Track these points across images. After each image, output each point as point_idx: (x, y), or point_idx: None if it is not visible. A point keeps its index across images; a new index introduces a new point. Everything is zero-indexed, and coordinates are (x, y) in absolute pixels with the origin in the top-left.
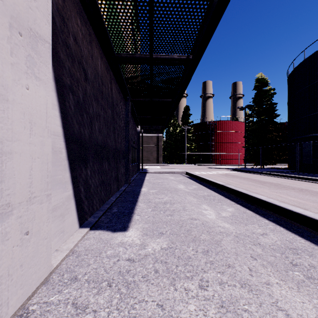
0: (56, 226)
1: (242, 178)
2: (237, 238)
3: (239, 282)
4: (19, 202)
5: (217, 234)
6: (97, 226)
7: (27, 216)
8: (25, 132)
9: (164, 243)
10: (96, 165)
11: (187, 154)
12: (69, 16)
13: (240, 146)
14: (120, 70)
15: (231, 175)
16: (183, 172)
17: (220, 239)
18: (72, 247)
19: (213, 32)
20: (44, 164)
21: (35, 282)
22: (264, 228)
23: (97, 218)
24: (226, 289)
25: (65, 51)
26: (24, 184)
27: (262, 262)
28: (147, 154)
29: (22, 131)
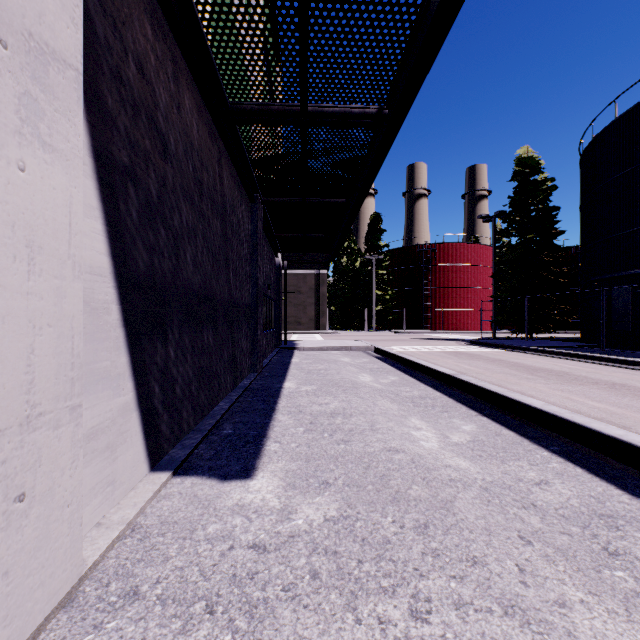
0: (97, 473)
1: (489, 359)
2: (486, 494)
3: (499, 603)
4: (1, 429)
5: (444, 484)
6: (189, 466)
7: (21, 460)
8: (16, 268)
9: (331, 507)
10: (187, 337)
11: (377, 311)
12: (128, 18)
13: (484, 295)
14: (239, 139)
15: (466, 353)
16: (369, 348)
17: (452, 497)
18: (132, 517)
19: (434, 55)
20: (65, 338)
21: (42, 607)
22: (542, 470)
23: (189, 450)
24: (471, 621)
25: (117, 93)
26: (12, 387)
27: (543, 549)
28: (295, 311)
29: (7, 266)
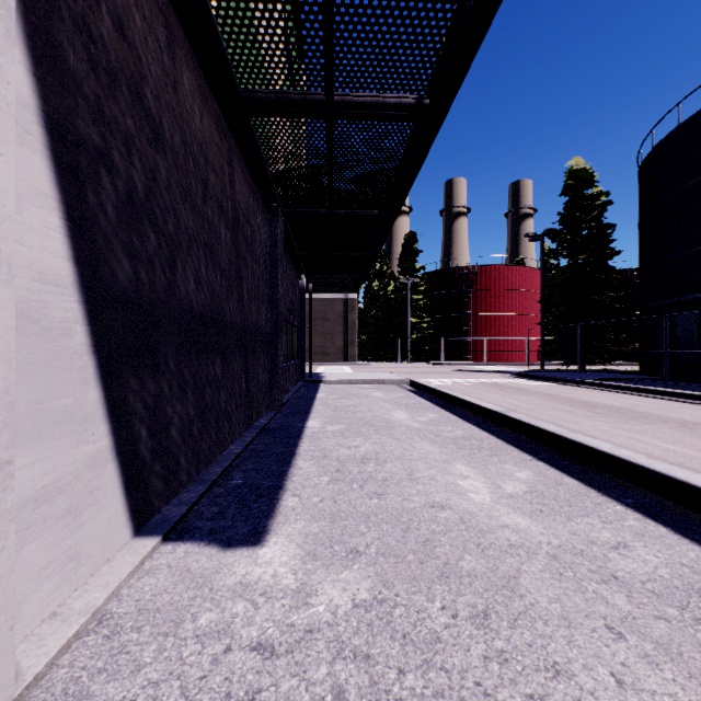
0: (52, 546)
1: (539, 394)
2: (556, 563)
3: None
4: None
5: (504, 552)
6: (185, 529)
7: None
8: None
9: (361, 586)
10: (187, 368)
11: (412, 341)
12: None
13: (530, 323)
14: (254, 136)
15: (513, 387)
16: (404, 381)
17: (516, 571)
18: (100, 604)
19: (487, 25)
20: None
21: None
22: (617, 529)
23: (187, 507)
24: None
25: (84, 50)
26: None
27: (640, 644)
28: (322, 341)
29: None
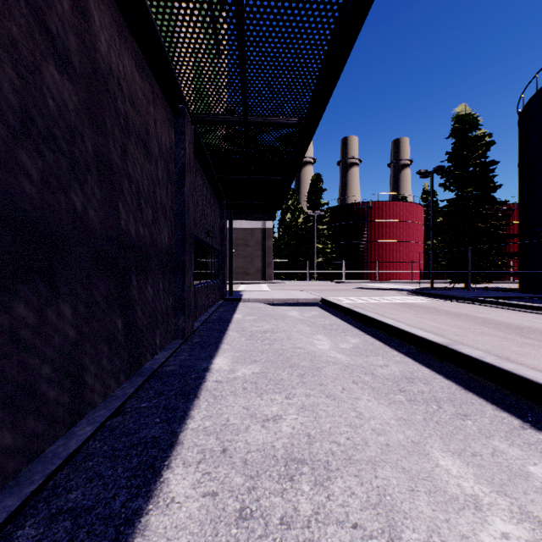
0: None
1: (450, 314)
2: None
3: None
4: None
5: None
6: None
7: None
8: None
9: None
10: None
11: (318, 263)
12: None
13: (414, 248)
14: None
15: (419, 305)
16: (317, 300)
17: None
18: None
19: None
20: None
21: None
22: None
23: None
24: None
25: None
26: None
27: None
28: (244, 263)
29: None
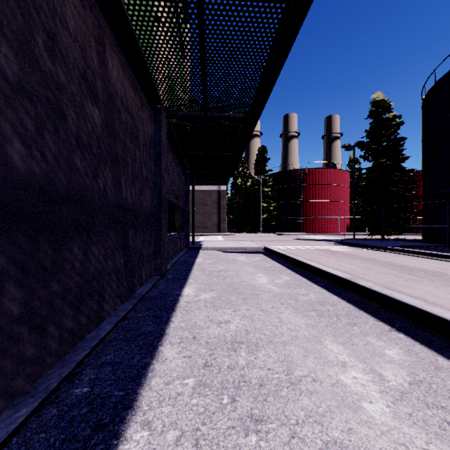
0: None
1: (362, 258)
2: None
3: None
4: None
5: None
6: None
7: None
8: None
9: None
10: (3, 254)
11: (263, 218)
12: None
13: (342, 207)
14: (129, 23)
15: (340, 252)
16: (261, 248)
17: None
18: None
19: None
20: None
21: None
22: None
23: None
24: None
25: None
26: None
27: None
28: (203, 218)
29: None
